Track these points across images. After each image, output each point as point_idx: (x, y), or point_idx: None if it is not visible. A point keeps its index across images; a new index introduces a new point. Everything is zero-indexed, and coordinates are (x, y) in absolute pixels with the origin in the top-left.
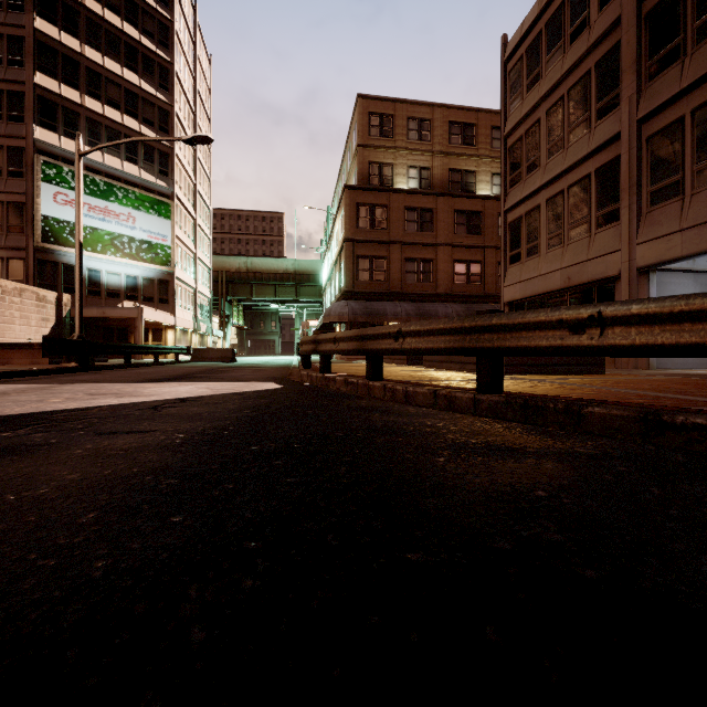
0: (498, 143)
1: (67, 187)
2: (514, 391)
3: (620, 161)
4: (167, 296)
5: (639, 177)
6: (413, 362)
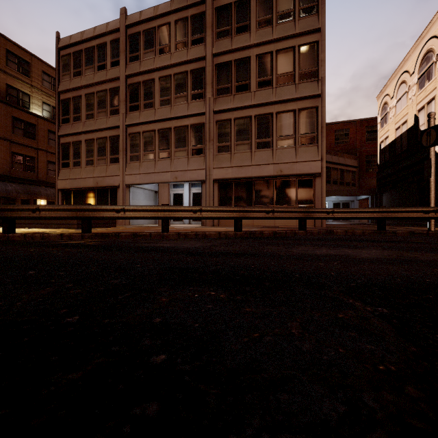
0: (48, 84)
1: None
2: (94, 232)
3: (119, 138)
4: None
5: (126, 148)
6: None
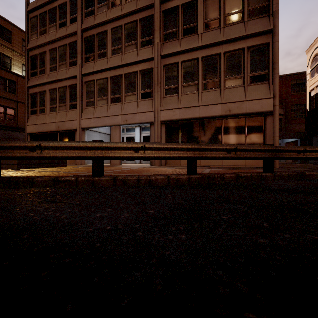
0: None
1: None
2: (10, 176)
3: (77, 86)
4: None
5: (82, 95)
6: None
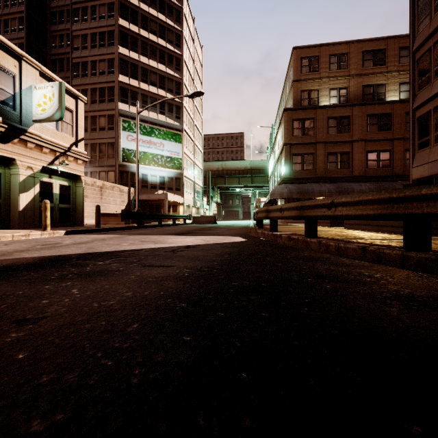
0: (405, 59)
1: (133, 132)
2: None
3: None
4: (179, 187)
5: None
6: (335, 225)
